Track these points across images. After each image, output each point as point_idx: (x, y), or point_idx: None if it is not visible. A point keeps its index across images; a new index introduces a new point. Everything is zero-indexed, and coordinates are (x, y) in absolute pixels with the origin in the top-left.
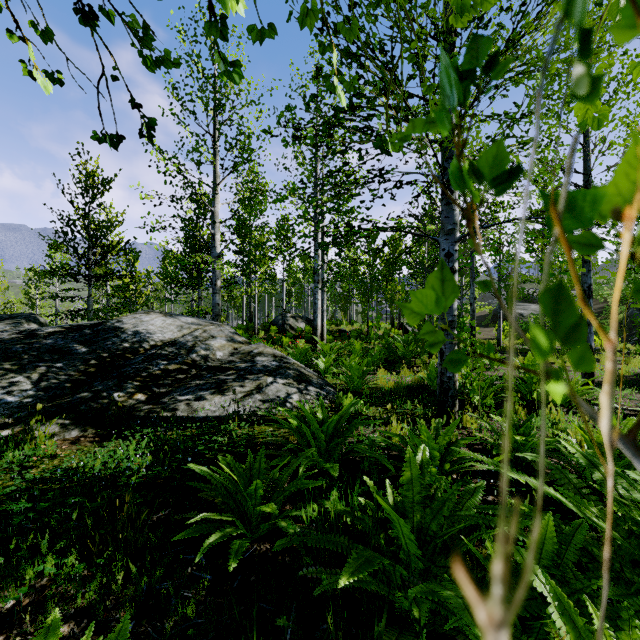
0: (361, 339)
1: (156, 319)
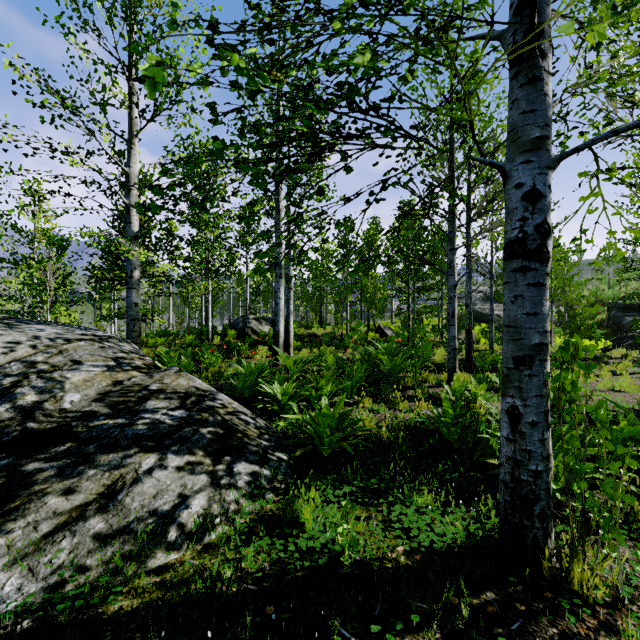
0: (334, 345)
1: None
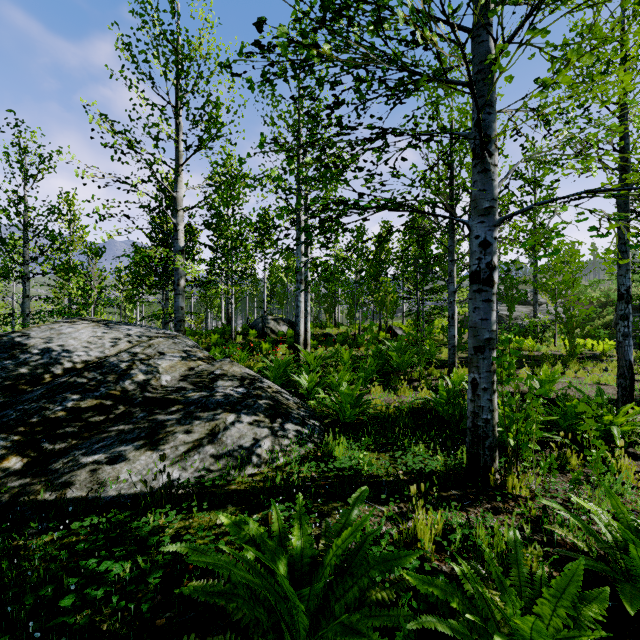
0: (348, 344)
1: (83, 330)
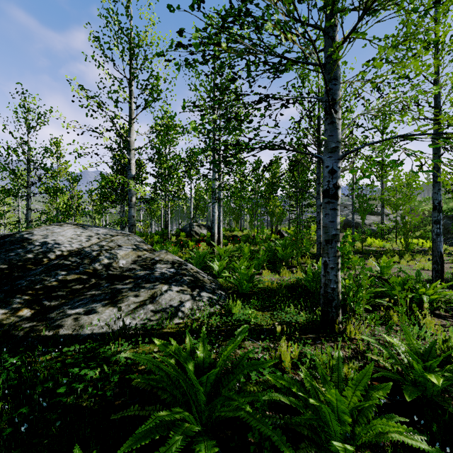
0: (249, 242)
1: (68, 230)
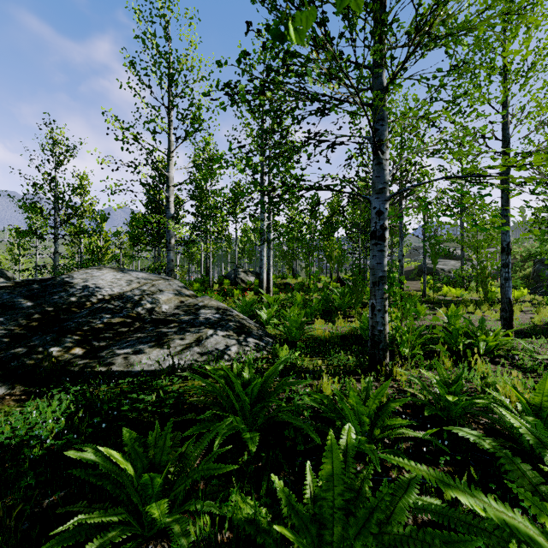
0: (303, 291)
1: (107, 274)
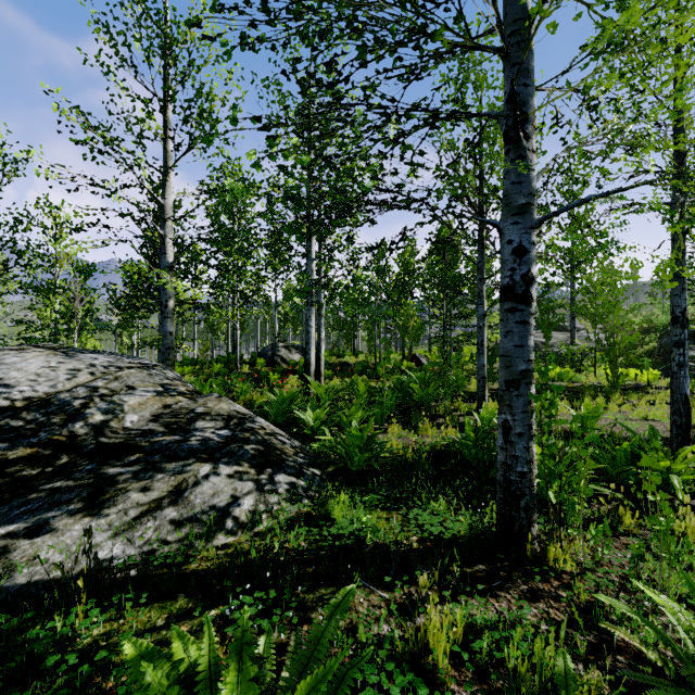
0: (367, 374)
1: (32, 359)
